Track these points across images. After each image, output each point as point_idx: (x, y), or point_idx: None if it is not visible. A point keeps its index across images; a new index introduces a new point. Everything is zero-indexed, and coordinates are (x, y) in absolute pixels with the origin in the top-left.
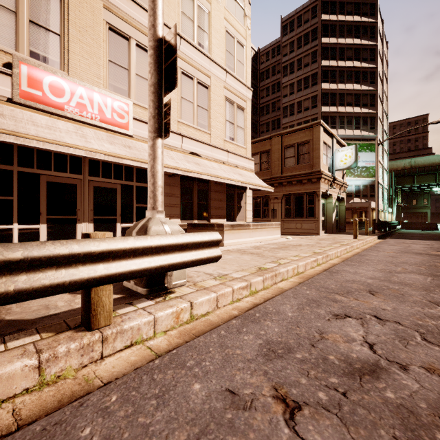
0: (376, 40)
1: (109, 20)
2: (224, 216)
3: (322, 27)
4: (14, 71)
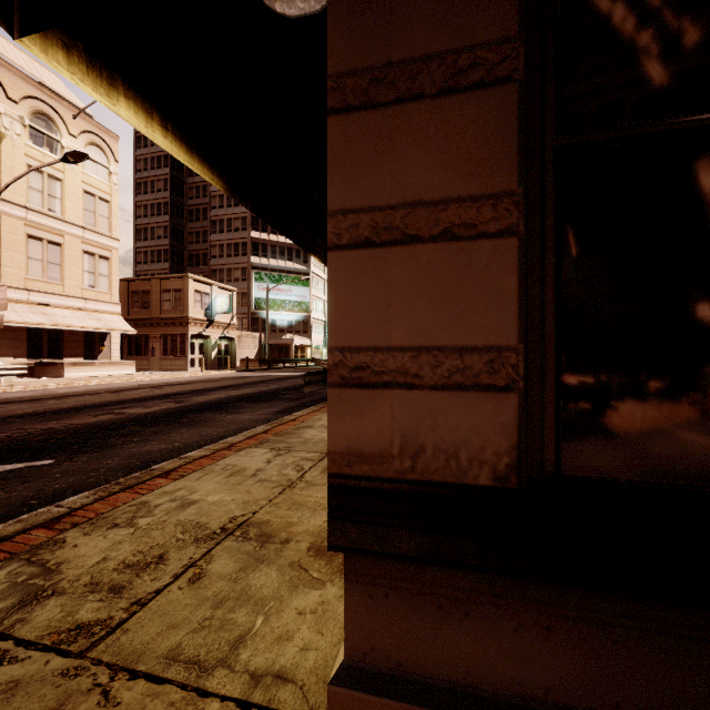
0: None
1: None
2: (81, 356)
3: None
4: None
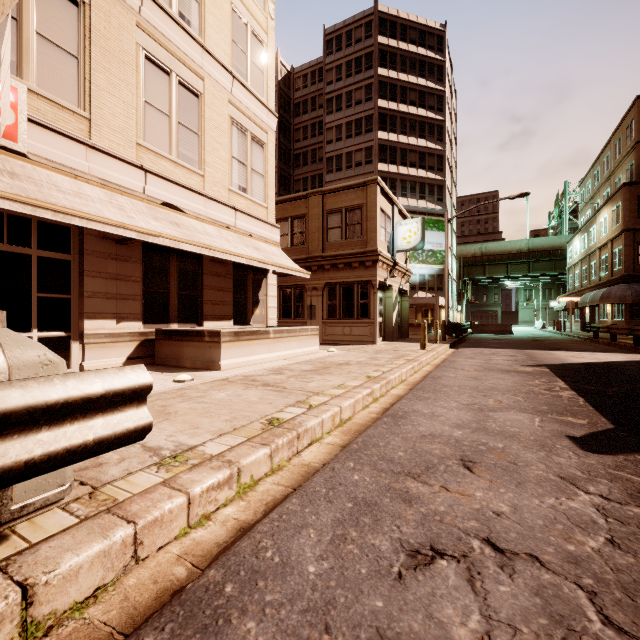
0: (444, 84)
1: None
2: (229, 317)
3: (379, 52)
4: None
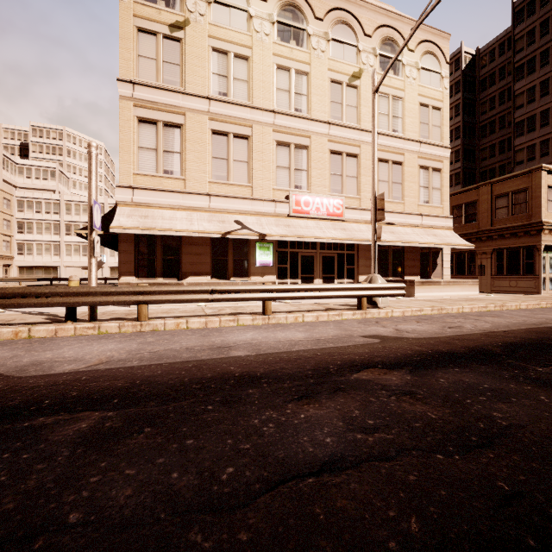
0: None
1: (331, 147)
2: (418, 274)
3: None
4: (290, 200)
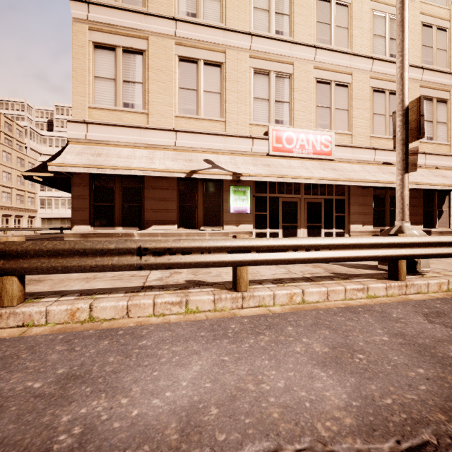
0: None
1: (317, 75)
2: (420, 223)
3: None
4: (270, 136)
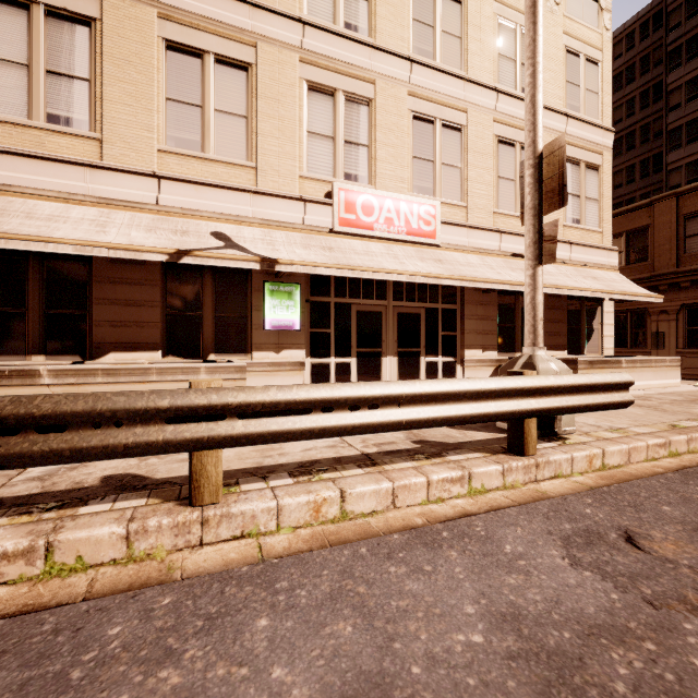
0: None
1: (413, 107)
2: (563, 347)
3: None
4: (335, 200)
